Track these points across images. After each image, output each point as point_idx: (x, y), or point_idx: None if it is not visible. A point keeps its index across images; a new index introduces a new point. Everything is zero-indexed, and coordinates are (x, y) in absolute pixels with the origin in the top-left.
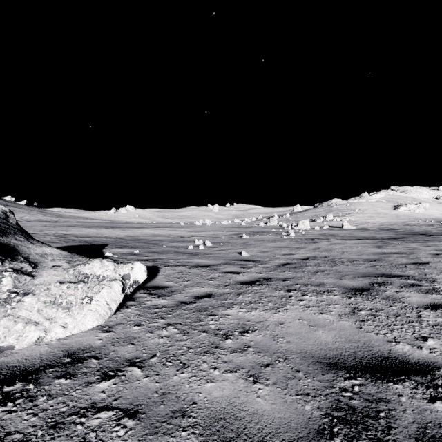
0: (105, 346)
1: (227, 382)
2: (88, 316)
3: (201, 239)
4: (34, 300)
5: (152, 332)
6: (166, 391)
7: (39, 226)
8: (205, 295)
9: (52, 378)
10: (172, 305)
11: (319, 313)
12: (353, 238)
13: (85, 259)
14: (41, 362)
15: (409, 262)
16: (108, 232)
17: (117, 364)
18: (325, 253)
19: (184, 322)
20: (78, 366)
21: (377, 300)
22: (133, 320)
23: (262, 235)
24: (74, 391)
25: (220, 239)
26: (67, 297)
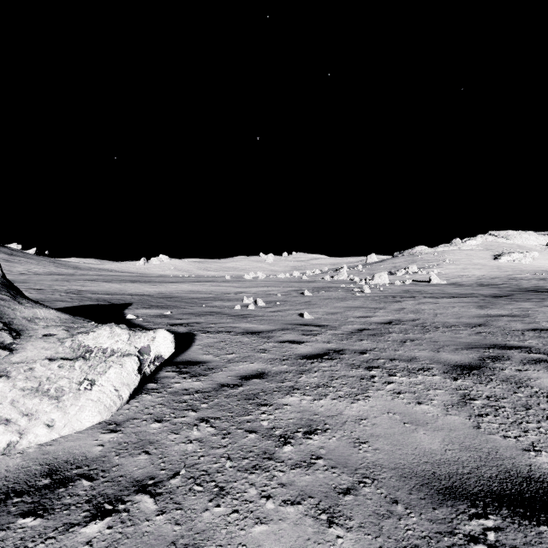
0: (105, 456)
1: (287, 523)
2: (87, 409)
3: (251, 296)
4: (8, 386)
5: (178, 433)
6: (189, 542)
7: (48, 281)
8: (255, 374)
9: (15, 515)
10: (209, 389)
11: (415, 402)
12: (446, 296)
13: (91, 325)
14: (4, 486)
15: (526, 327)
16: (135, 288)
17: (118, 489)
18: (412, 316)
19: (225, 416)
20: (59, 493)
21: (494, 383)
22: (152, 413)
23: (328, 292)
24: (44, 543)
25: (276, 297)
26: (57, 380)
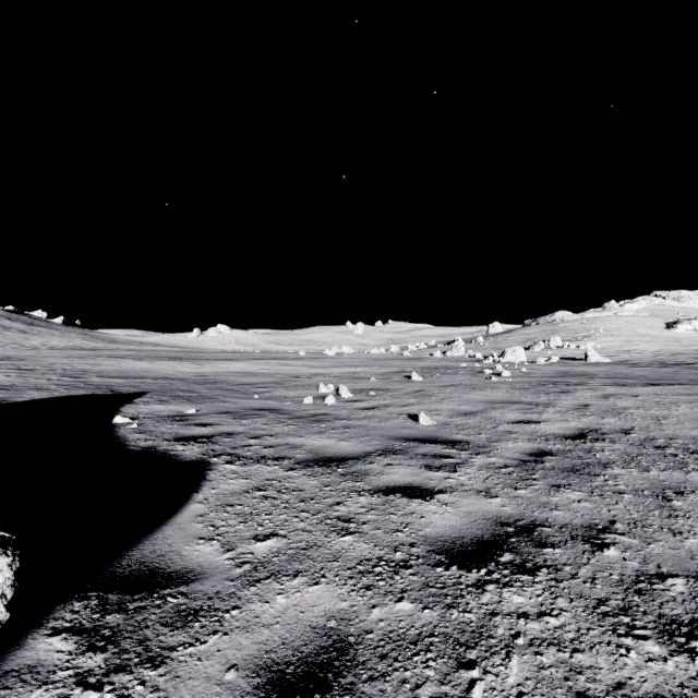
0: None
1: None
2: None
3: (331, 382)
4: None
5: None
6: None
7: (56, 357)
8: (316, 654)
9: None
10: None
11: None
12: (637, 382)
13: None
14: None
15: None
16: (168, 367)
17: None
18: (615, 421)
19: None
20: None
21: None
22: None
23: (446, 375)
24: None
25: (368, 383)
26: None
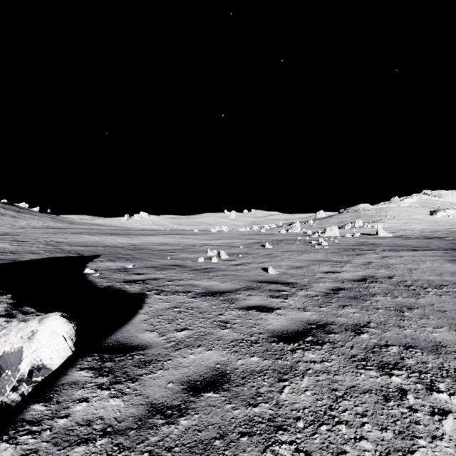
0: None
1: None
2: None
3: (215, 248)
4: None
5: None
6: None
7: (38, 233)
8: (210, 377)
9: None
10: (127, 424)
11: None
12: (405, 249)
13: None
14: None
15: None
16: (111, 240)
17: None
18: (385, 271)
19: None
20: None
21: None
22: None
23: (287, 244)
24: None
25: (238, 250)
26: None
